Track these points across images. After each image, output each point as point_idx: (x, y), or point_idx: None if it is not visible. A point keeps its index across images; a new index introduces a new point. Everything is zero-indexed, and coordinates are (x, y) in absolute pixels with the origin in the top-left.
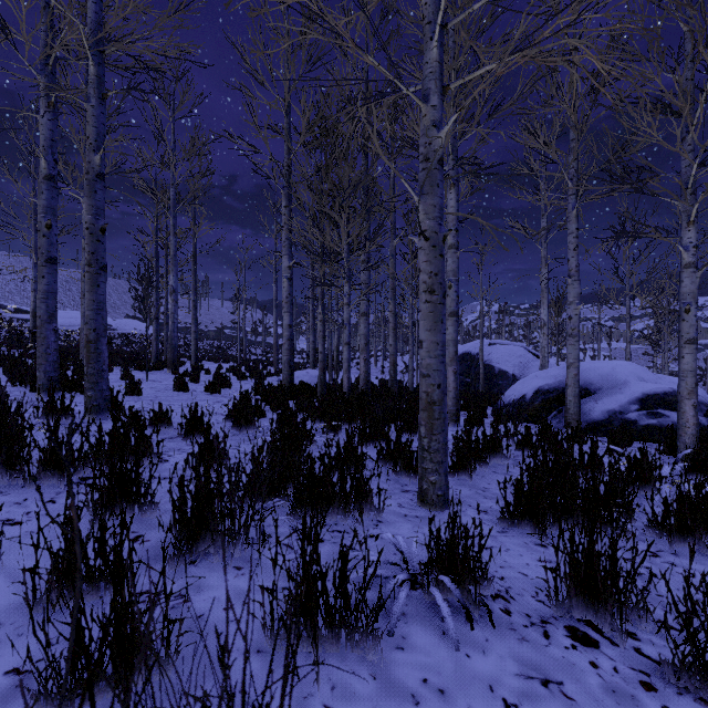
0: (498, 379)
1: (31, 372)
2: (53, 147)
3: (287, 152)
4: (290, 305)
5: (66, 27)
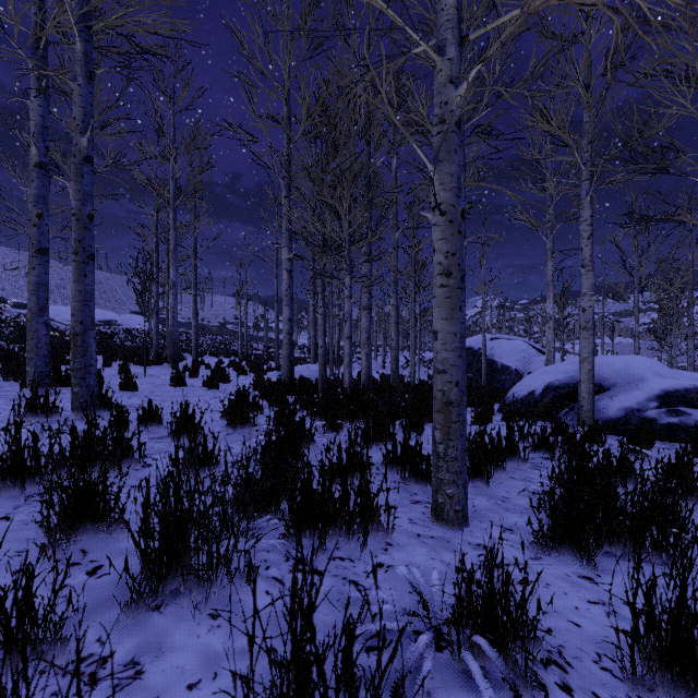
0: (500, 375)
1: (24, 366)
2: (44, 134)
3: (286, 141)
4: (290, 299)
5: (57, 7)
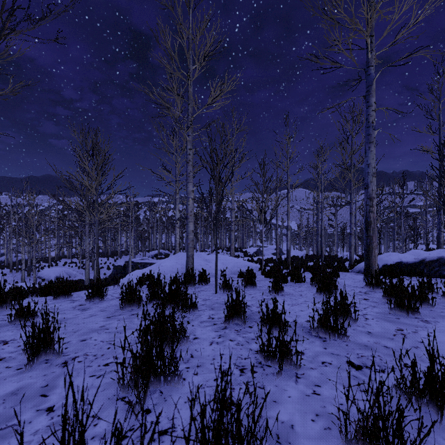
0: None
1: None
2: None
3: None
4: None
5: None
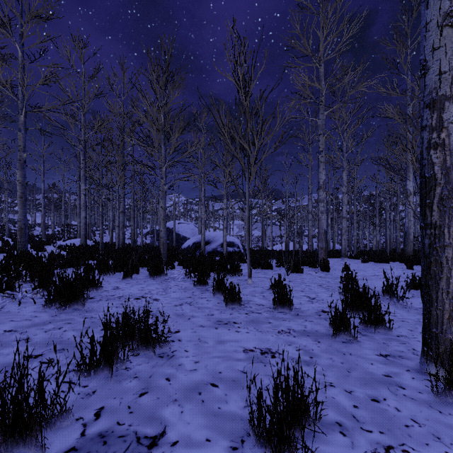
0: (182, 241)
1: None
2: None
3: (83, 133)
4: (85, 207)
5: None
